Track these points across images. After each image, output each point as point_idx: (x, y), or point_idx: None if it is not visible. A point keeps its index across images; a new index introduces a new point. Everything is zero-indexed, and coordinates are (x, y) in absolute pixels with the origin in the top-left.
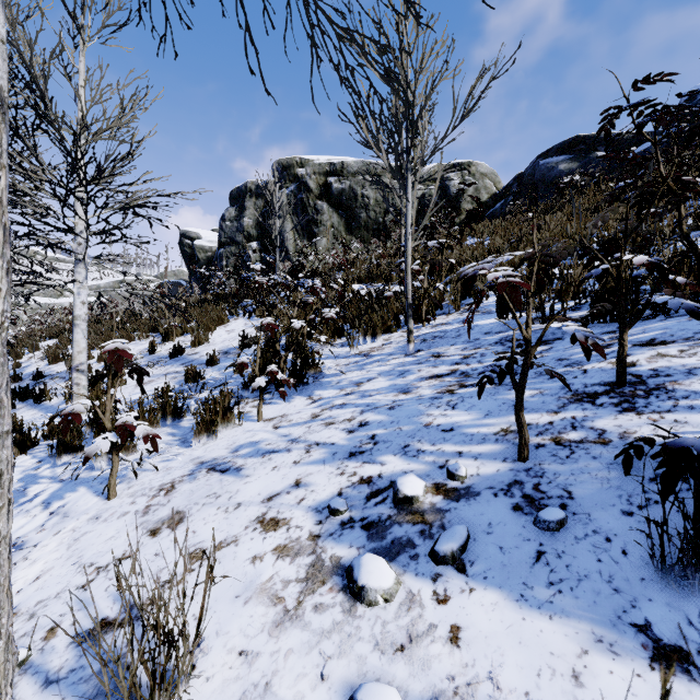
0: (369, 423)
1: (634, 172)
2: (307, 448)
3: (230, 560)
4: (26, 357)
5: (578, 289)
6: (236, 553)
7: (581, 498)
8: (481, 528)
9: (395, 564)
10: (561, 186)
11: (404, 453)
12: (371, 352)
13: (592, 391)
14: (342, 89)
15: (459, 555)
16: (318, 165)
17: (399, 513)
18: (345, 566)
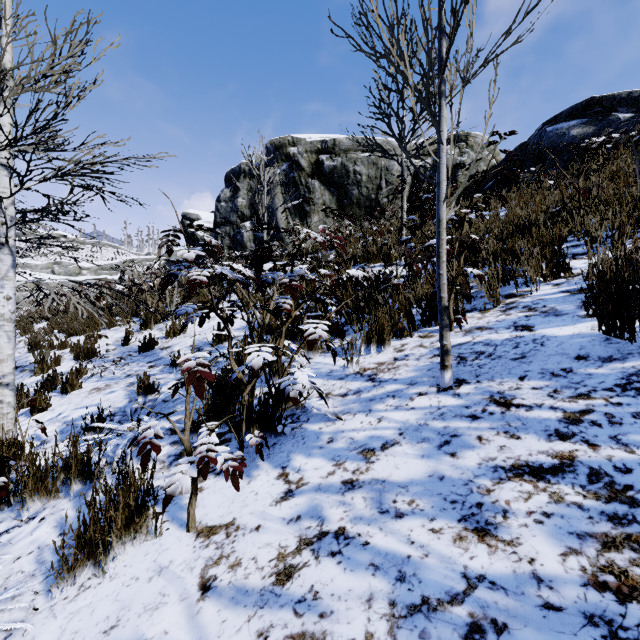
0: None
1: None
2: None
3: None
4: (16, 340)
5: None
6: None
7: None
8: None
9: None
10: (593, 147)
11: None
12: (379, 373)
13: None
14: None
15: None
16: (310, 143)
17: None
18: None
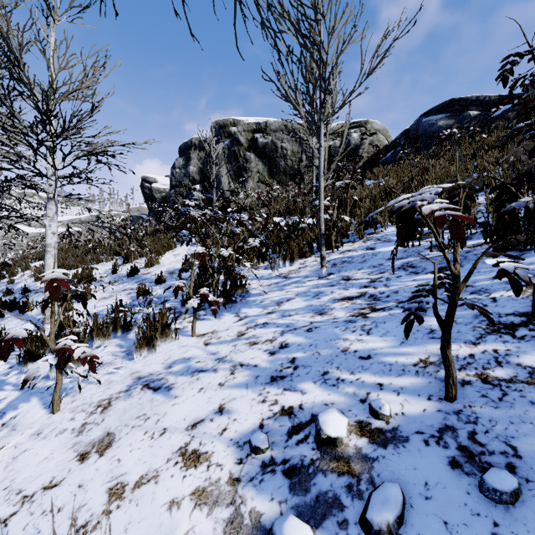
0: (289, 345)
1: (529, 115)
2: (232, 369)
3: (147, 503)
4: (19, 274)
5: (499, 222)
6: (155, 494)
7: (530, 457)
8: (417, 490)
9: (321, 533)
10: (442, 137)
11: (323, 381)
12: (289, 274)
13: (508, 321)
14: (264, 32)
15: (396, 529)
16: (247, 124)
17: (323, 457)
18: (265, 527)
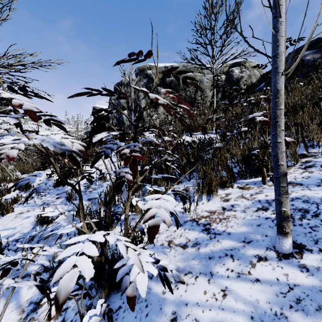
0: None
1: None
2: None
3: None
4: None
5: None
6: None
7: None
8: None
9: None
10: None
11: None
12: (212, 223)
13: None
14: None
15: None
16: (159, 68)
17: None
18: None
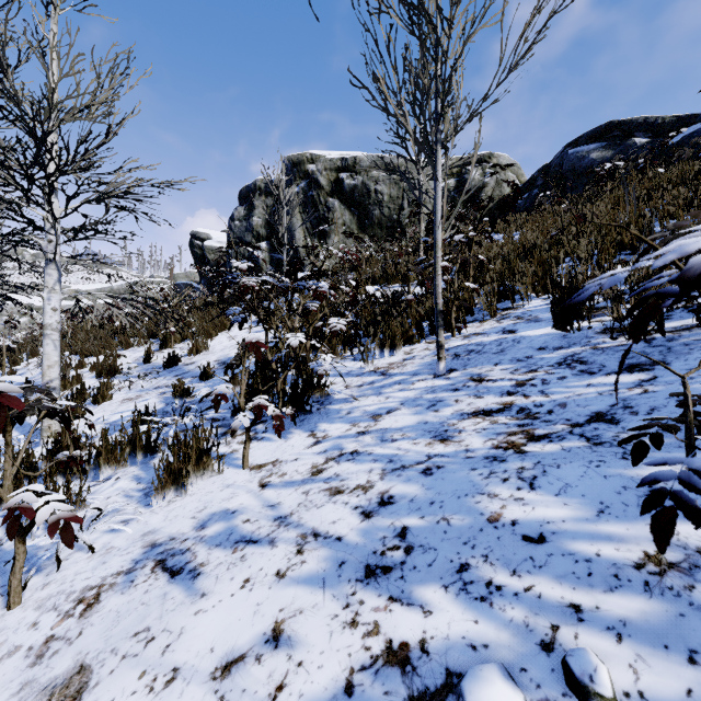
0: (394, 500)
1: None
2: (300, 543)
3: None
4: (24, 363)
5: None
6: None
7: None
8: None
9: None
10: (601, 173)
11: (462, 586)
12: (389, 370)
13: None
14: None
15: None
16: (330, 161)
17: None
18: None
